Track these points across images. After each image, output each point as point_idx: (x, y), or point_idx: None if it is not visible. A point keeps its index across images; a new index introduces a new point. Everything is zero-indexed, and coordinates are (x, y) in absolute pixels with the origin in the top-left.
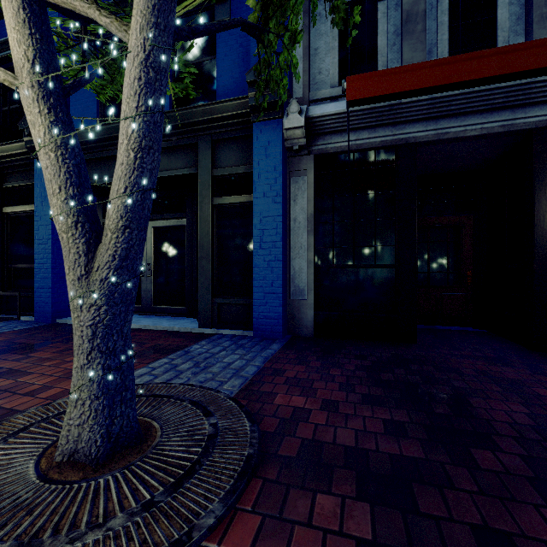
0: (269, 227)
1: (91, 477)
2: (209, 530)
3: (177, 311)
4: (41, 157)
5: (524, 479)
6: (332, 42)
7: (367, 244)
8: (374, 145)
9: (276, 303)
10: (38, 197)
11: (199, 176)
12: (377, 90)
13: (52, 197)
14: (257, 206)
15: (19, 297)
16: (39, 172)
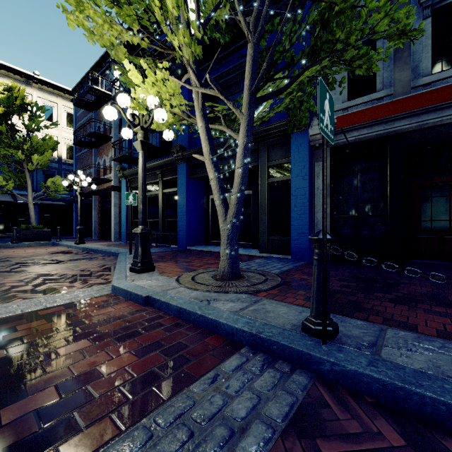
0: (300, 194)
1: (229, 281)
2: (264, 290)
3: (247, 245)
4: (211, 182)
5: (390, 300)
6: (343, 73)
7: (367, 201)
8: (372, 137)
9: (304, 239)
10: (179, 184)
11: (260, 167)
12: (353, 122)
13: (215, 195)
14: (293, 182)
15: (170, 235)
16: (180, 171)
